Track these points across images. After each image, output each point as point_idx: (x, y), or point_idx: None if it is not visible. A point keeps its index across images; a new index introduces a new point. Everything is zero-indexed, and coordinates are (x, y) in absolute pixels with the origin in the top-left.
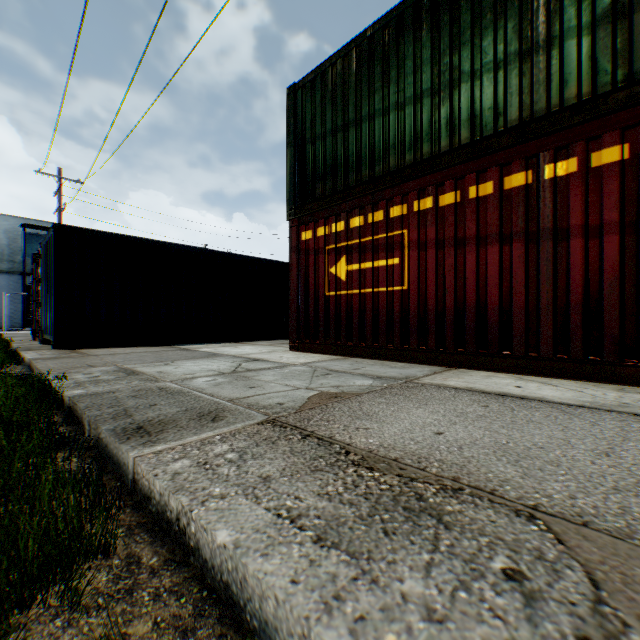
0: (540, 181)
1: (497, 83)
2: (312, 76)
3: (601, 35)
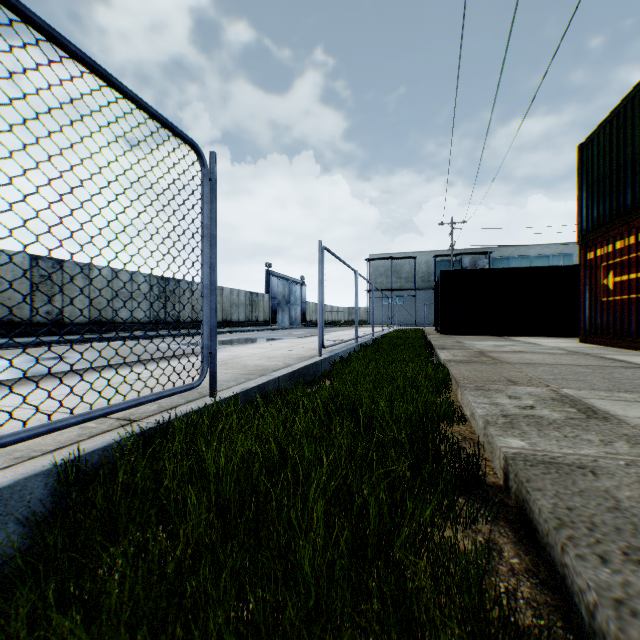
0: None
1: None
2: (590, 137)
3: None
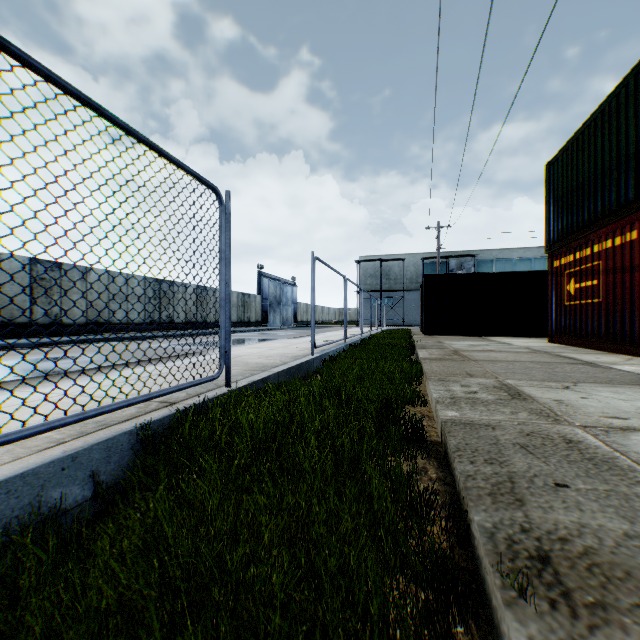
0: None
1: (635, 166)
2: (556, 156)
3: None
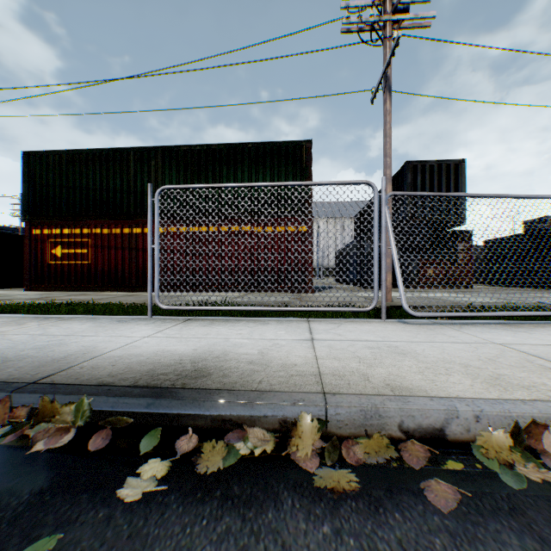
0: (133, 233)
1: (122, 197)
2: (41, 153)
3: (146, 197)
